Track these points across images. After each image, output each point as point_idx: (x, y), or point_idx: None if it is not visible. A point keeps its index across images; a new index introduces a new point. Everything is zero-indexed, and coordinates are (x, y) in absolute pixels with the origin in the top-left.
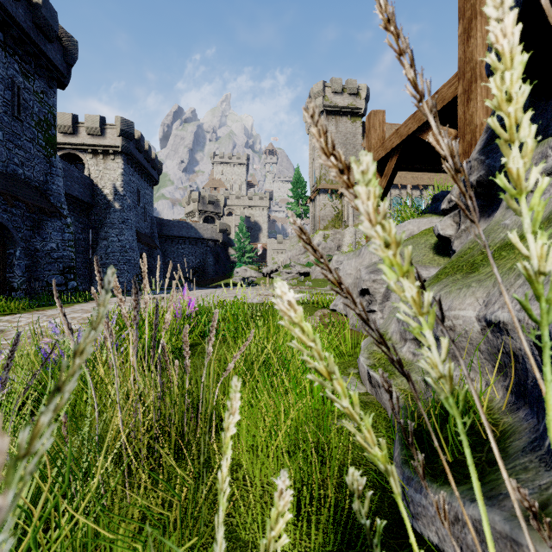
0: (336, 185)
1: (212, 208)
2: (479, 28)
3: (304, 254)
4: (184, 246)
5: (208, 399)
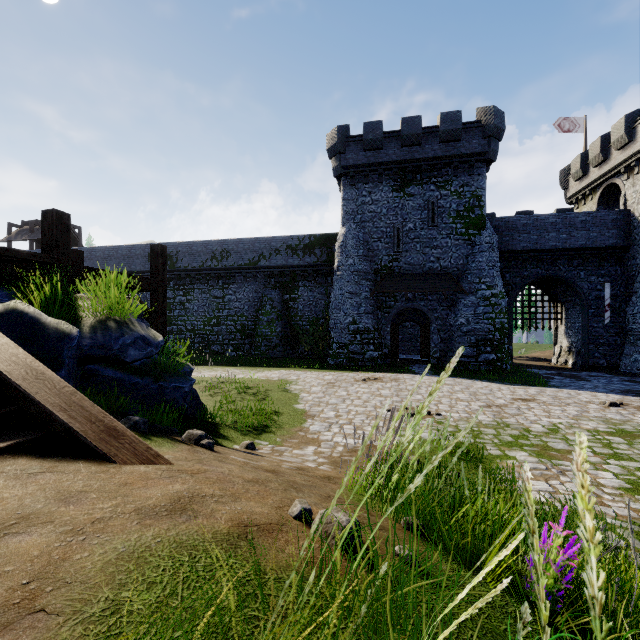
0: None
1: None
2: None
3: None
4: None
5: None
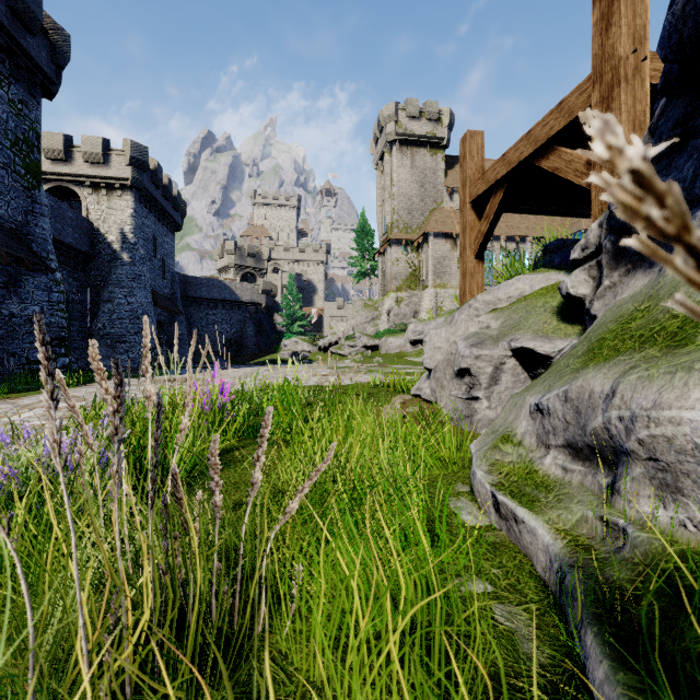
0: (412, 234)
1: (253, 262)
2: (624, 13)
3: (372, 321)
4: (215, 311)
5: (251, 555)
